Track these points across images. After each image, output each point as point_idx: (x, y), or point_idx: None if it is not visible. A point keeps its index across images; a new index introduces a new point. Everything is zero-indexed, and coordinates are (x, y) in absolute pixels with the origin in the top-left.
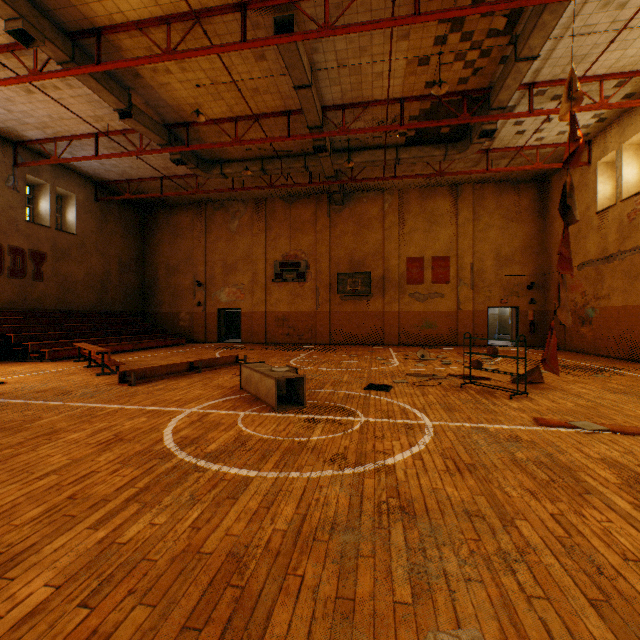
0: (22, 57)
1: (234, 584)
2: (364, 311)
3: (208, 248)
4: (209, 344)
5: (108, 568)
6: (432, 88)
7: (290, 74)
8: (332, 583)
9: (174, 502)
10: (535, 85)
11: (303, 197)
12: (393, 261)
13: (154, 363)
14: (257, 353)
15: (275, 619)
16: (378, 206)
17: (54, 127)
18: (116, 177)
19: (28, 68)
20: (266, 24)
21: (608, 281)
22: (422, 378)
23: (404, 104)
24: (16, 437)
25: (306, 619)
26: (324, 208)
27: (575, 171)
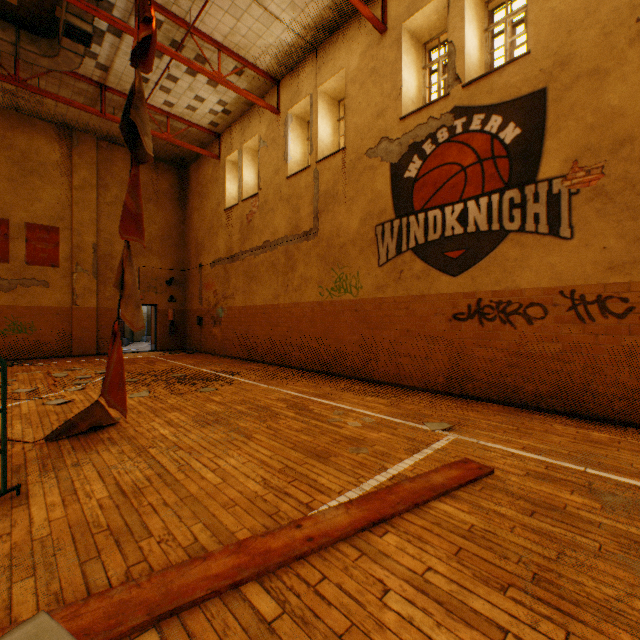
0: None
1: None
2: None
3: None
4: None
5: None
6: None
7: None
8: None
9: None
10: None
11: None
12: None
13: None
14: None
15: None
16: None
17: None
18: None
19: None
20: None
21: (234, 281)
22: None
23: None
24: None
25: None
26: None
27: (210, 163)
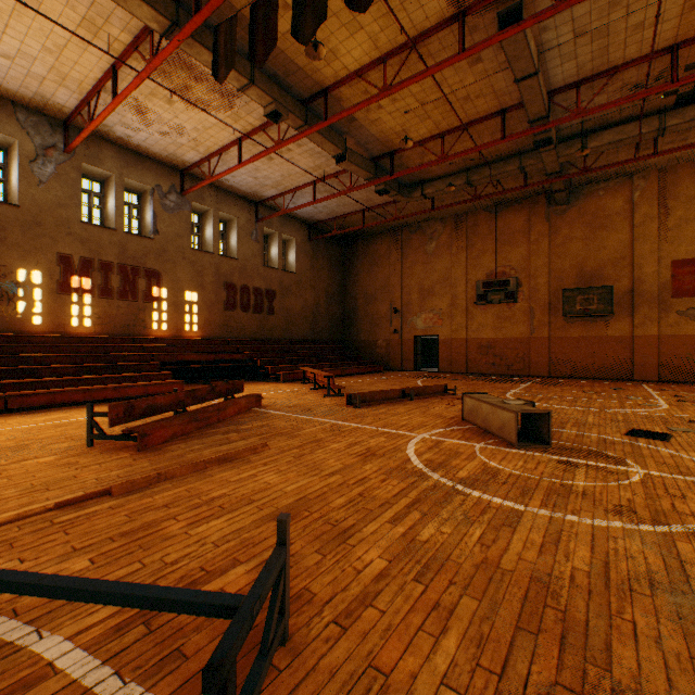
0: (268, 132)
1: (551, 606)
2: (599, 336)
3: (404, 274)
4: (405, 372)
5: (421, 558)
6: None
7: (512, 68)
8: (677, 641)
9: (450, 517)
10: None
11: (512, 203)
12: (647, 268)
13: (364, 388)
14: (461, 383)
15: (616, 652)
16: (622, 197)
17: (284, 184)
18: (325, 217)
19: (274, 140)
20: (485, 23)
21: None
22: None
23: (677, 52)
24: (295, 441)
25: (658, 665)
26: (540, 212)
27: None
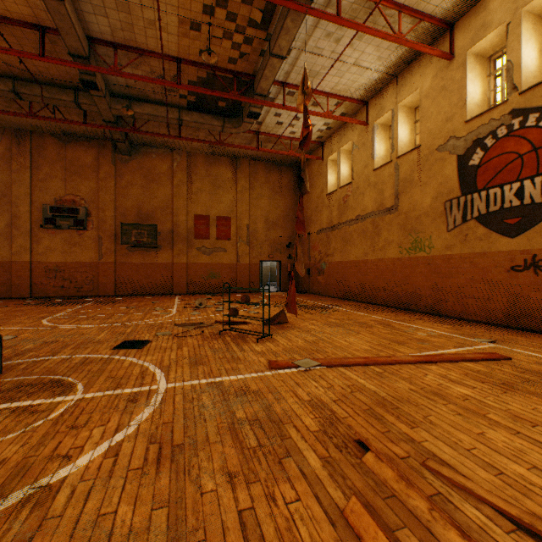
0: None
1: None
2: (153, 262)
3: None
4: None
5: None
6: (203, 53)
7: None
8: None
9: None
10: (287, 85)
11: (83, 139)
12: (182, 217)
13: None
14: (4, 311)
15: None
16: (167, 163)
17: None
18: None
19: None
20: None
21: (333, 243)
22: (189, 328)
23: (182, 65)
24: None
25: None
26: (109, 155)
27: (315, 163)
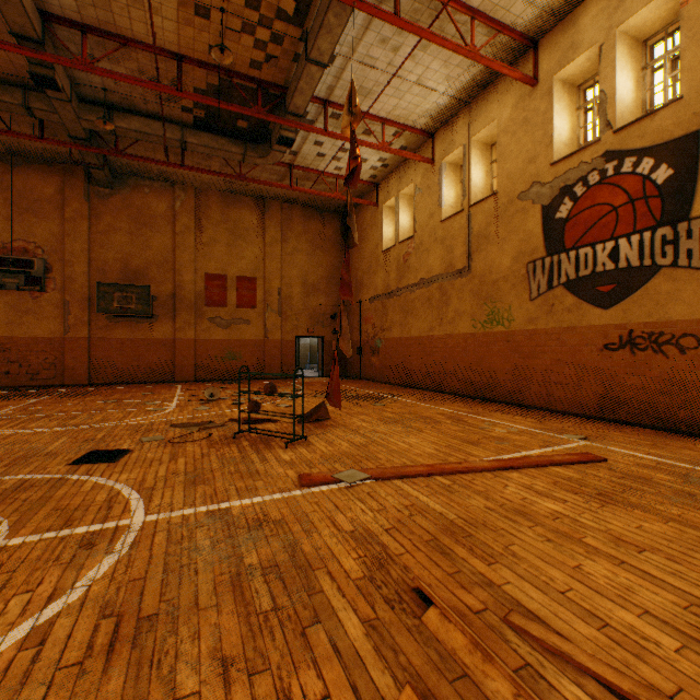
0: None
1: None
2: (146, 338)
3: None
4: None
5: None
6: (212, 49)
7: None
8: None
9: None
10: (331, 104)
11: (40, 162)
12: (188, 276)
13: None
14: None
15: None
16: (167, 202)
17: None
18: None
19: None
20: None
21: (391, 315)
22: (191, 429)
23: (185, 65)
24: None
25: None
26: (79, 187)
27: (368, 210)
